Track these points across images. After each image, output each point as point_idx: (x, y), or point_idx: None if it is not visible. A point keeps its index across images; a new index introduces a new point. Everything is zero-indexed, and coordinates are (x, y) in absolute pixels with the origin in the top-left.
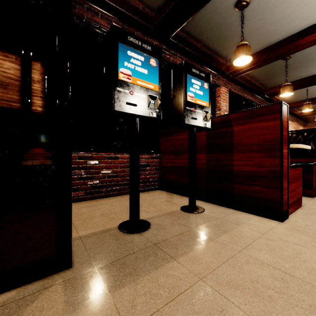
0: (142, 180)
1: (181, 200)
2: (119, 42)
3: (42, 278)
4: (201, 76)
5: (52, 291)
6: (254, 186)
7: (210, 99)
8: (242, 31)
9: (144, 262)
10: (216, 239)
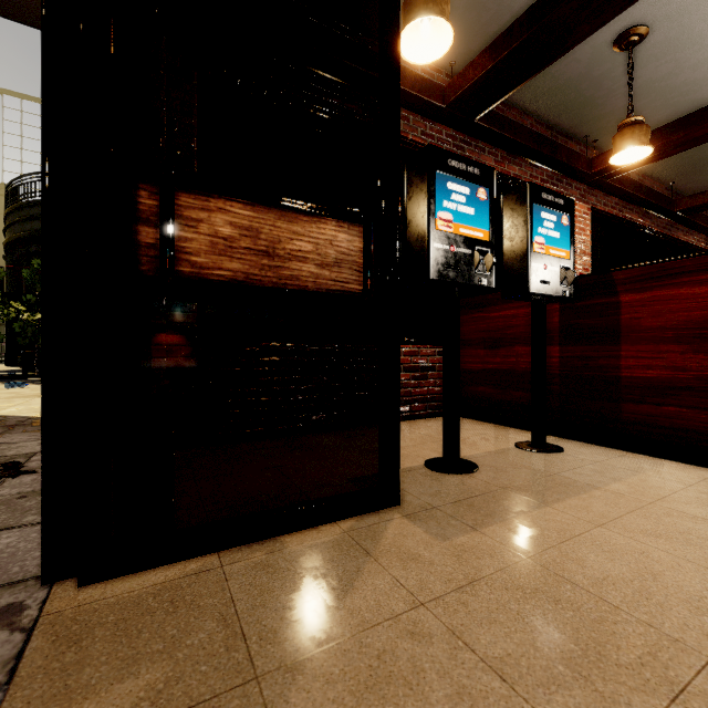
0: (423, 397)
1: (509, 434)
2: (436, 171)
3: (372, 512)
4: (556, 204)
5: (399, 523)
6: (665, 406)
7: (573, 244)
8: (630, 94)
9: (502, 506)
10: (603, 487)
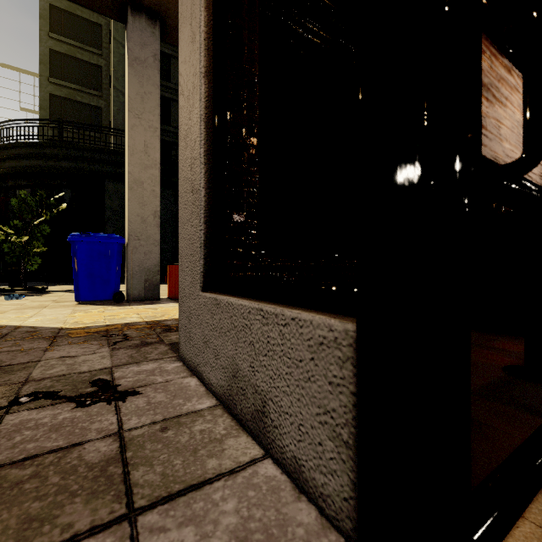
0: None
1: (516, 339)
2: None
3: None
4: None
5: None
6: None
7: None
8: None
9: None
10: None
